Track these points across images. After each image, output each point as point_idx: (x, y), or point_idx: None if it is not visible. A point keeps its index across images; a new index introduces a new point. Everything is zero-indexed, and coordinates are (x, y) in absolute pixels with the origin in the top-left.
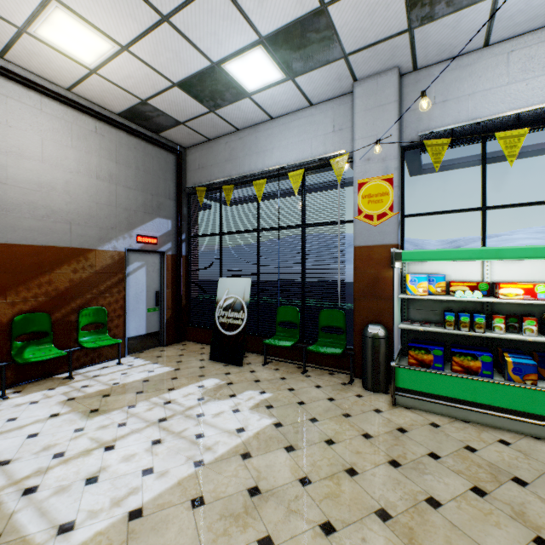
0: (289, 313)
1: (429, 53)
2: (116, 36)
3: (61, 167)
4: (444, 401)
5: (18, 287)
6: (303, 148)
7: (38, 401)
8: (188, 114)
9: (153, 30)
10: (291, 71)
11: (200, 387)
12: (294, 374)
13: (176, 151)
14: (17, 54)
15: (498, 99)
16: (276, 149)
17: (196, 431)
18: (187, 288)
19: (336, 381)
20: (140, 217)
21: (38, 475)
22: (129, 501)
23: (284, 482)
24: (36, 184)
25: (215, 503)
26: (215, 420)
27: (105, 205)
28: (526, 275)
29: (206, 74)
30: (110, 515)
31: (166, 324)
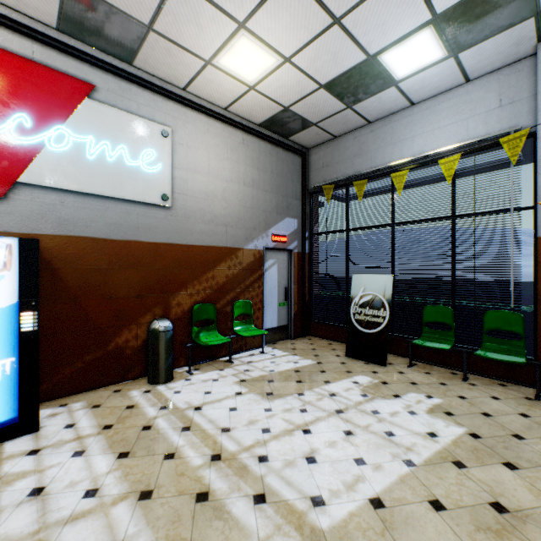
0: (438, 313)
1: None
2: (283, 50)
3: (220, 177)
4: None
5: (193, 281)
6: (455, 131)
7: (218, 379)
8: (323, 114)
9: (320, 35)
10: (457, 47)
11: (355, 383)
12: (452, 380)
13: (301, 152)
14: (197, 84)
15: None
16: (417, 136)
17: (382, 428)
18: (309, 284)
19: (516, 395)
20: (274, 218)
21: (261, 446)
22: (361, 488)
23: (532, 505)
24: (204, 193)
25: (459, 511)
26: (394, 419)
27: (249, 208)
28: None
29: (357, 69)
30: (351, 498)
31: (293, 318)
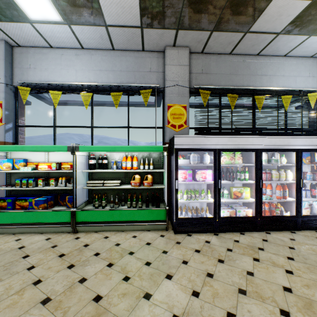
0: None
1: (20, 39)
2: None
3: None
4: (0, 226)
5: None
6: None
7: None
8: None
9: None
10: None
11: None
12: None
13: None
14: None
15: (58, 75)
16: None
17: None
18: None
19: None
20: None
21: None
22: None
23: None
24: None
25: None
26: None
27: None
28: (62, 159)
29: None
30: None
31: None
